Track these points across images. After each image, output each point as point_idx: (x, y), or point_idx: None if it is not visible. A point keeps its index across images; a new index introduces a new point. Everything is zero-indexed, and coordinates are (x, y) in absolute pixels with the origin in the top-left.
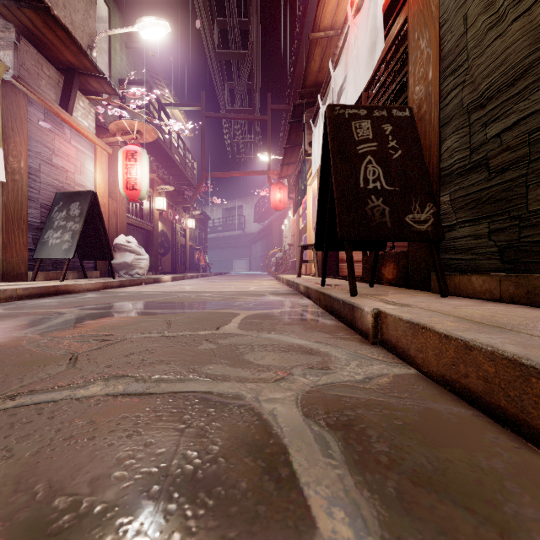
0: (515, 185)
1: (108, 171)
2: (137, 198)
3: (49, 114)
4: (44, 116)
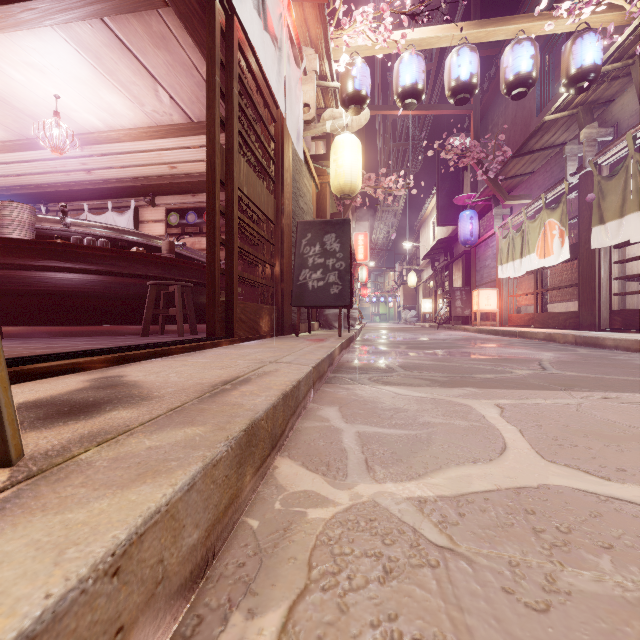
0: None
1: None
2: None
3: None
4: None
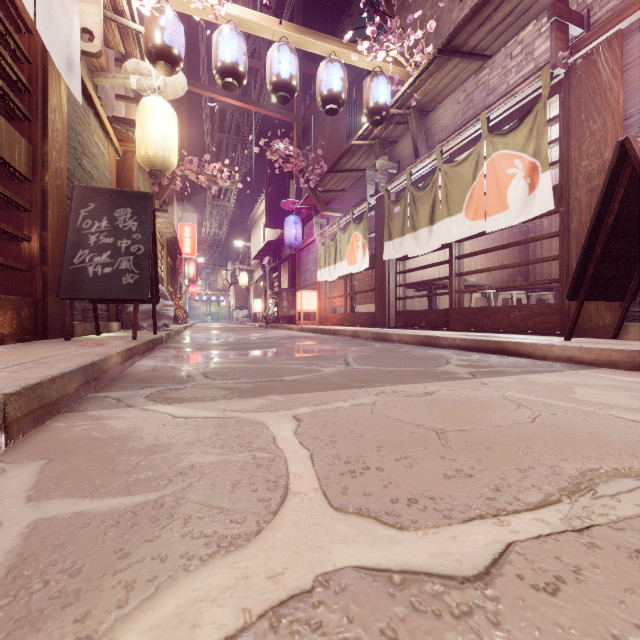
0: None
1: None
2: None
3: None
4: None
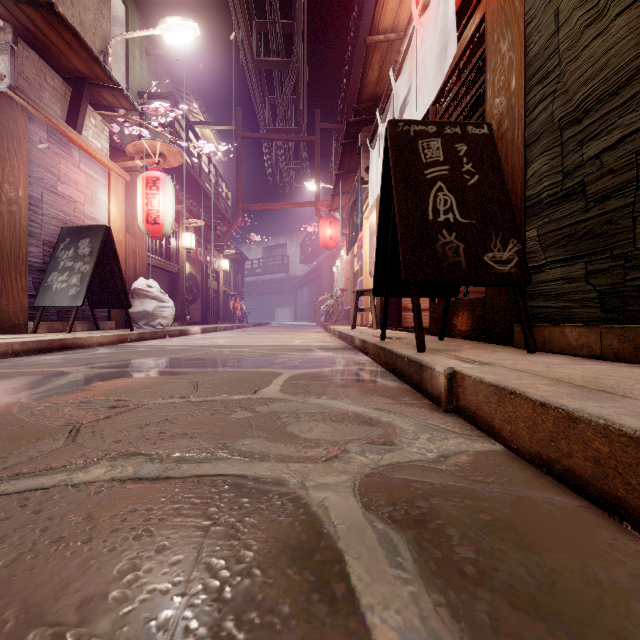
0: (620, 216)
1: (125, 202)
2: (160, 234)
3: (53, 132)
4: (47, 135)
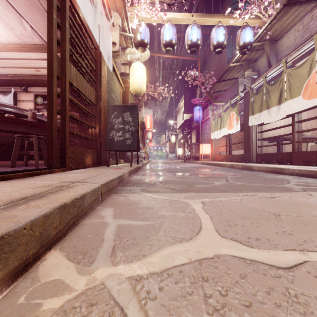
0: None
1: None
2: None
3: None
4: None
